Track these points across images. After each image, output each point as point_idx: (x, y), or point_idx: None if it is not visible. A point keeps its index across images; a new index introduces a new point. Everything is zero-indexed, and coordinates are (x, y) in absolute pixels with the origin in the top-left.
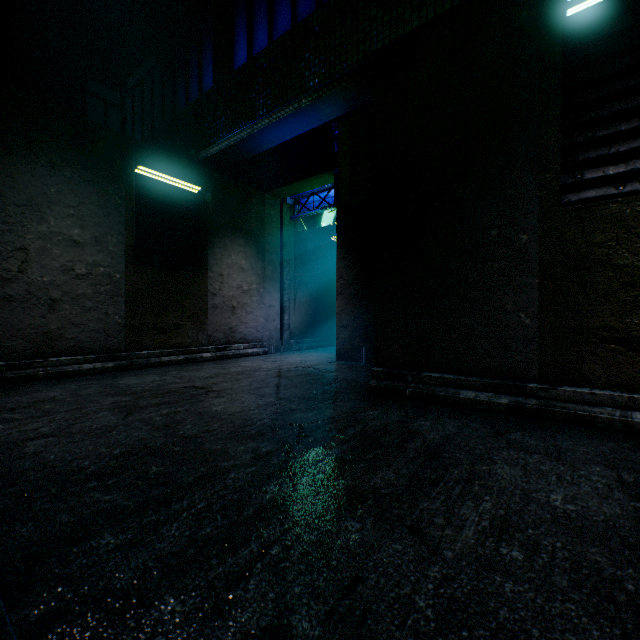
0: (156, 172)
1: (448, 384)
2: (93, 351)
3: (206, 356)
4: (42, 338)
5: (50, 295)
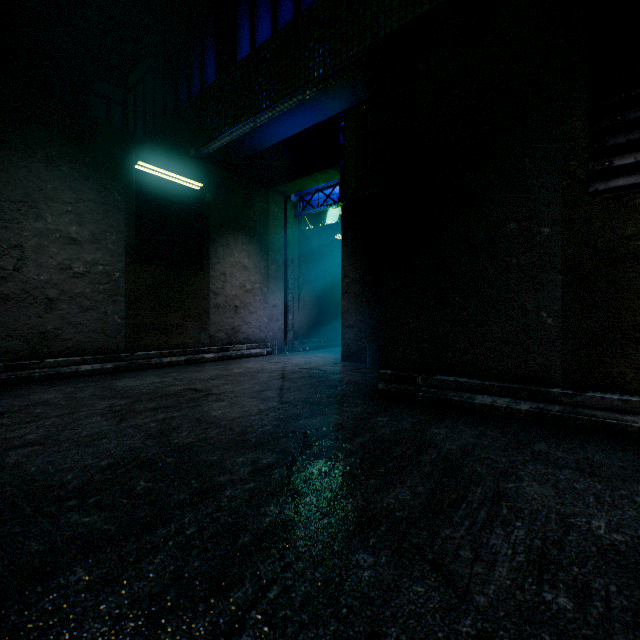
0: (157, 168)
1: (462, 388)
2: (91, 352)
3: (208, 357)
4: (39, 338)
5: (47, 294)
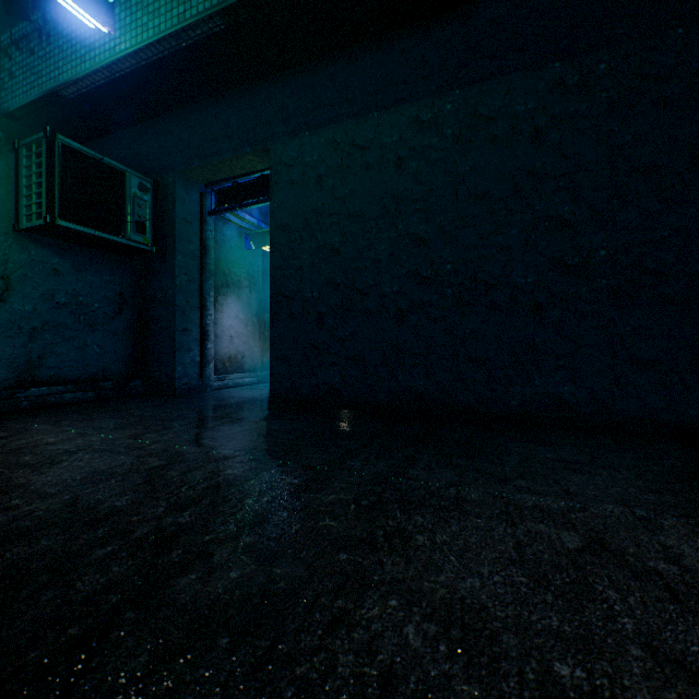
0: None
1: None
2: None
3: None
4: None
5: None
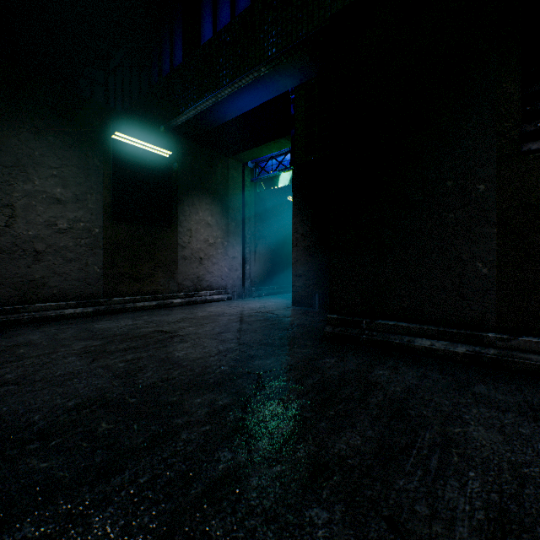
0: (131, 138)
1: (402, 332)
2: (74, 297)
3: (176, 302)
4: (27, 286)
5: (35, 247)
